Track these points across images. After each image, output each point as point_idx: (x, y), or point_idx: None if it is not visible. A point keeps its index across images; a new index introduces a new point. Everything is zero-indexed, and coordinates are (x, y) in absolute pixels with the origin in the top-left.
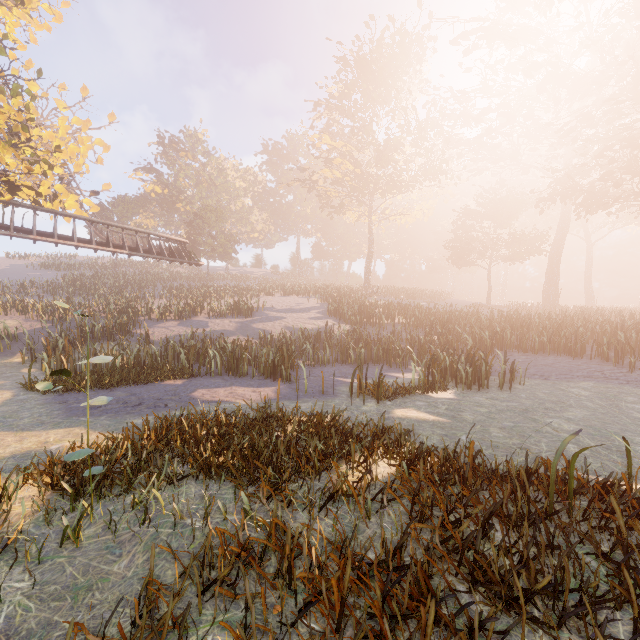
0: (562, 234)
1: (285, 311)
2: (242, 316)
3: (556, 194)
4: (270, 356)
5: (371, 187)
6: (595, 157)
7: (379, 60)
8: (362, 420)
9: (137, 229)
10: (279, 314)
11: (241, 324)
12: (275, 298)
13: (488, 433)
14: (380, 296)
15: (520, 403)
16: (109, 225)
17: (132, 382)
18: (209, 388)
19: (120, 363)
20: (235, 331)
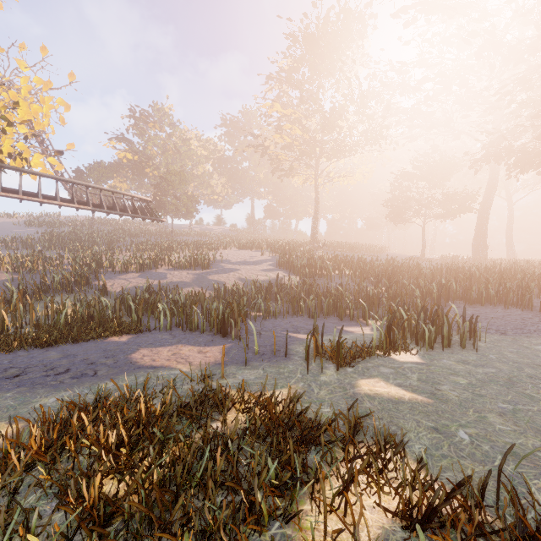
0: (490, 193)
1: (239, 263)
2: (199, 268)
3: (490, 155)
4: (220, 310)
5: (317, 152)
6: (532, 118)
7: (325, 36)
8: (323, 399)
9: (101, 187)
10: (234, 266)
11: (197, 276)
12: (231, 252)
13: (490, 424)
14: (325, 250)
15: (497, 368)
16: (74, 183)
17: (72, 340)
18: (153, 347)
19: (69, 317)
20: (191, 282)
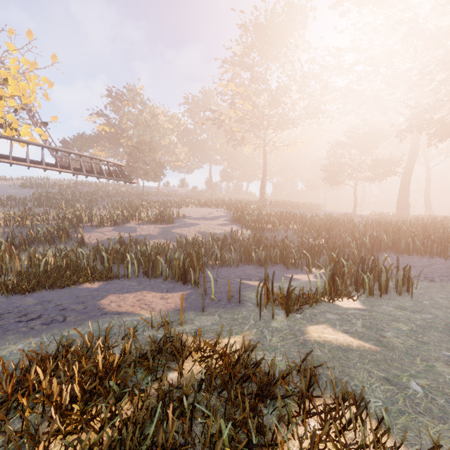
0: (412, 159)
1: (199, 219)
2: (165, 223)
3: (413, 126)
4: (181, 260)
5: (265, 125)
6: None
7: (272, 26)
8: (275, 346)
9: (81, 154)
10: (194, 221)
11: (163, 229)
12: (192, 209)
13: (439, 375)
14: (272, 207)
15: (433, 314)
16: (57, 150)
17: (48, 287)
18: (120, 293)
19: (48, 265)
20: (157, 235)
